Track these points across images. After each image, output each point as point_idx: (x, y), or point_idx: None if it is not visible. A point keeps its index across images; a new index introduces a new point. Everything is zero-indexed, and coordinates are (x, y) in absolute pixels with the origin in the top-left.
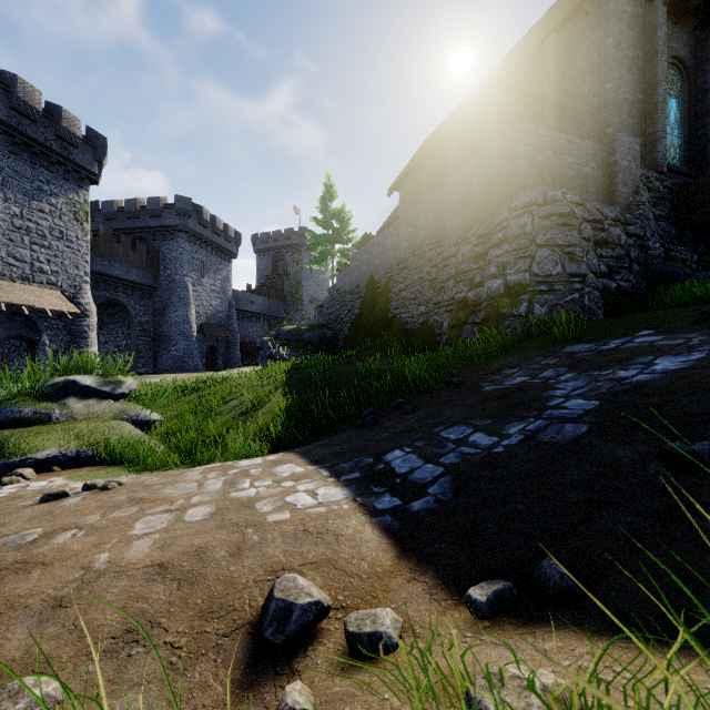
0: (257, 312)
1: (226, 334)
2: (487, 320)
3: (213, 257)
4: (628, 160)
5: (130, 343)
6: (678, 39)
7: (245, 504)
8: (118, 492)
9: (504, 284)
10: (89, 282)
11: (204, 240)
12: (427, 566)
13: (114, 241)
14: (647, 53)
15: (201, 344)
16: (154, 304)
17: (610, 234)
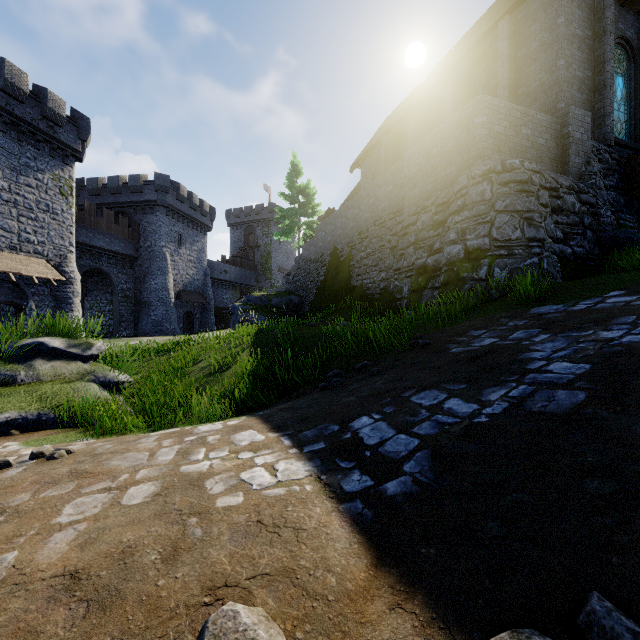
0: (231, 280)
1: (202, 300)
2: (447, 284)
3: (190, 230)
4: (580, 132)
5: (113, 308)
6: (624, 20)
7: (194, 481)
8: (63, 461)
9: (463, 249)
10: (73, 252)
11: (181, 214)
12: (414, 584)
13: (99, 215)
14: (596, 33)
15: (178, 309)
16: (135, 273)
17: (565, 202)
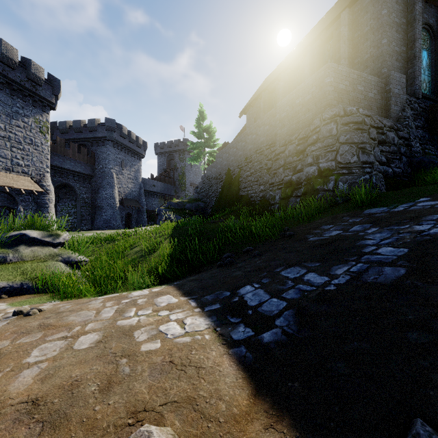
0: (157, 191)
1: (138, 205)
2: (306, 193)
3: (129, 157)
4: (398, 88)
5: (76, 211)
6: (428, 12)
7: (126, 332)
8: (35, 317)
9: (317, 169)
10: (49, 172)
11: (123, 146)
12: (283, 410)
13: (67, 146)
14: (408, 21)
15: (121, 211)
16: (92, 186)
17: (388, 136)
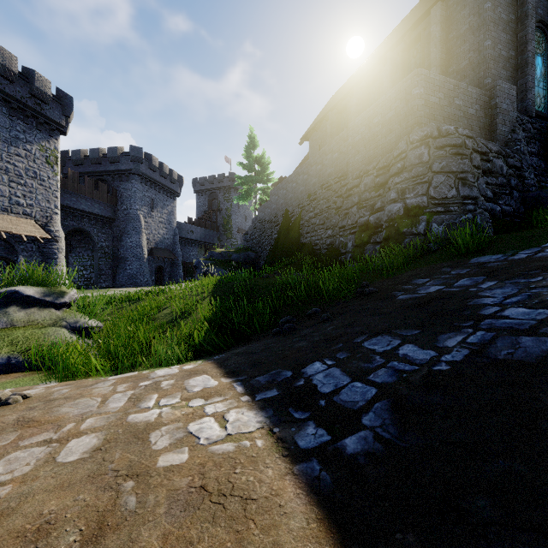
0: (196, 239)
1: (171, 256)
2: (388, 238)
3: (161, 196)
4: (506, 103)
5: (93, 263)
6: (543, 6)
7: (139, 433)
8: (16, 407)
9: (403, 207)
10: (58, 213)
11: (153, 181)
12: None
13: (82, 182)
14: (518, 17)
15: (151, 264)
16: (113, 232)
17: (494, 165)
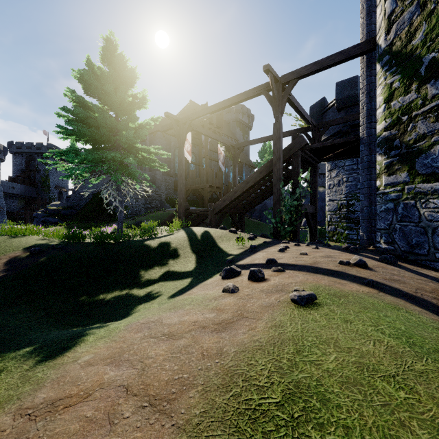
0: (17, 193)
1: None
2: None
3: None
4: (159, 176)
5: None
6: None
7: None
8: None
9: (124, 205)
10: None
11: None
12: None
13: None
14: (170, 147)
15: None
16: None
17: (150, 195)
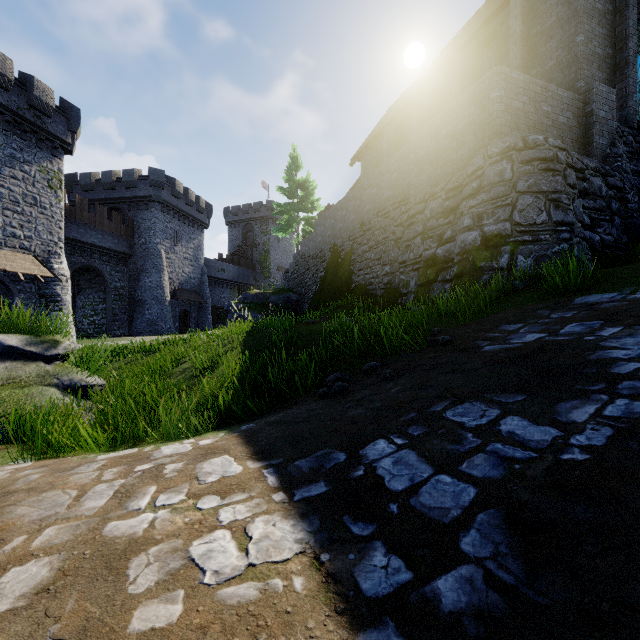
0: (228, 279)
1: (198, 299)
2: (461, 275)
3: (186, 227)
4: (604, 110)
5: (106, 307)
6: None
7: (114, 559)
8: None
9: (480, 236)
10: (63, 247)
11: (177, 210)
12: None
13: (92, 211)
14: (617, 7)
15: (174, 308)
16: (129, 270)
17: (592, 184)
